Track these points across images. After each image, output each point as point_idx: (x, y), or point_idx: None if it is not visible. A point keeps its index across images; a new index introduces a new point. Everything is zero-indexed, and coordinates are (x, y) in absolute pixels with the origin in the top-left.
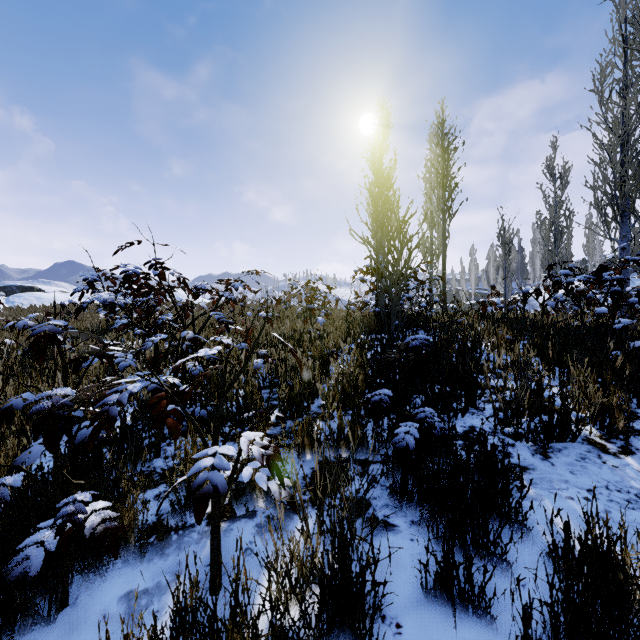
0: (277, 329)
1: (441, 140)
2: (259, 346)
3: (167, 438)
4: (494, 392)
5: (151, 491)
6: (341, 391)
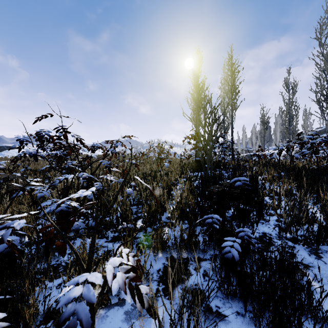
0: (142, 169)
1: (231, 67)
2: (131, 179)
3: (72, 239)
4: (272, 209)
5: (55, 281)
6: (180, 208)
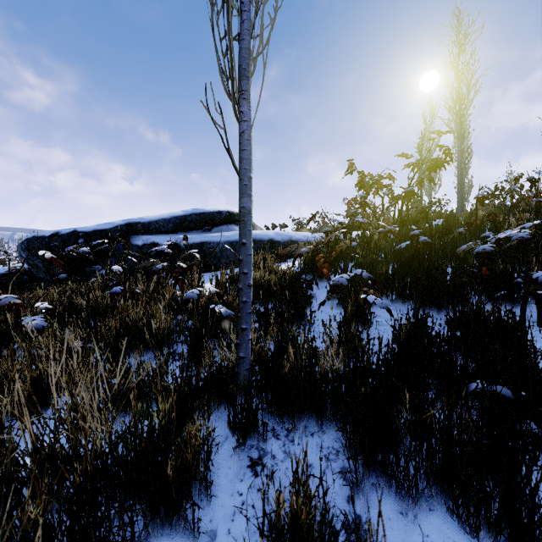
0: None
1: None
2: None
3: None
4: None
5: None
6: None
